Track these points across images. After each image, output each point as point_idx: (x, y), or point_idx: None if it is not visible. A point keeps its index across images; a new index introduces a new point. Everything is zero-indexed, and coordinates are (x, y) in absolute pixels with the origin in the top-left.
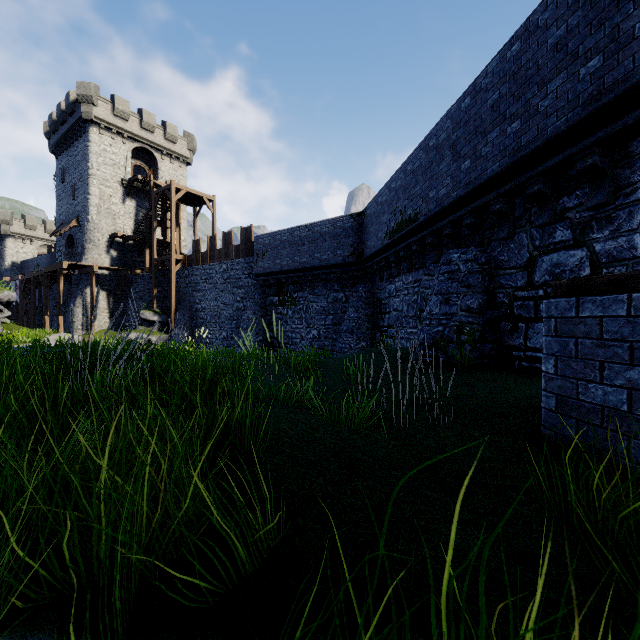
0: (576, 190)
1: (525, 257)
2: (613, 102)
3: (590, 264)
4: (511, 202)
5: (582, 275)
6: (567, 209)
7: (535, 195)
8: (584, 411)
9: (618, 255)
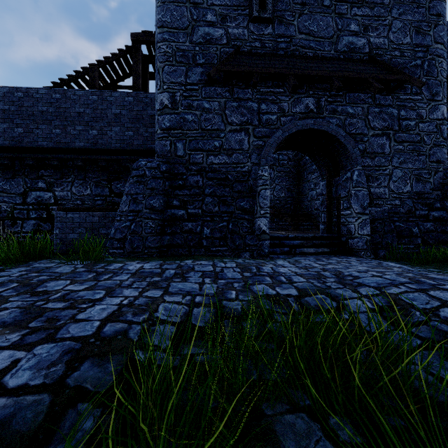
0: (48, 169)
1: (22, 190)
2: (65, 149)
3: (54, 199)
4: (13, 162)
5: (51, 202)
6: (44, 175)
7: (30, 165)
8: (68, 241)
9: (64, 197)
